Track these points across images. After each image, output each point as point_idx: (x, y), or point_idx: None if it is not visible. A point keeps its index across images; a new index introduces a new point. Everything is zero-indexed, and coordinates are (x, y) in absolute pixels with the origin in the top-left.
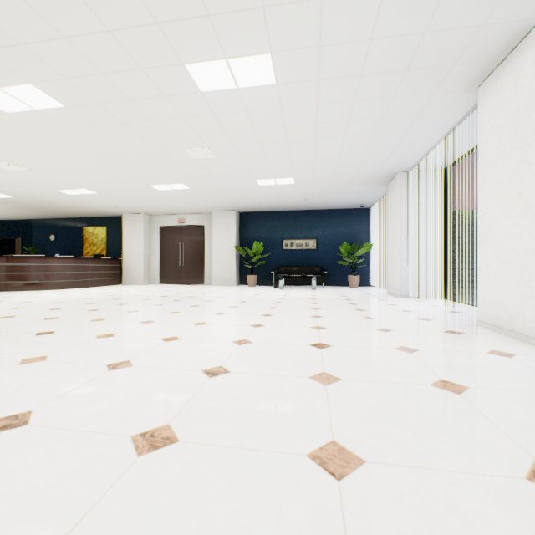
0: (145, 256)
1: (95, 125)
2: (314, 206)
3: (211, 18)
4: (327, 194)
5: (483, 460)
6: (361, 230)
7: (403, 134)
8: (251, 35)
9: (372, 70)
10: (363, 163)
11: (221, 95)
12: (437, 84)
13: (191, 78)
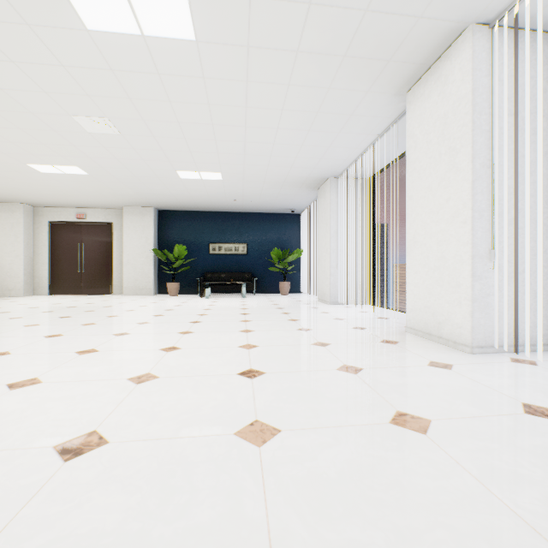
0: (26, 259)
1: None
2: (244, 208)
3: None
4: (258, 195)
5: None
6: (292, 235)
7: (336, 134)
8: None
9: (309, 47)
10: (295, 163)
11: (120, 42)
12: (372, 80)
13: (69, 3)
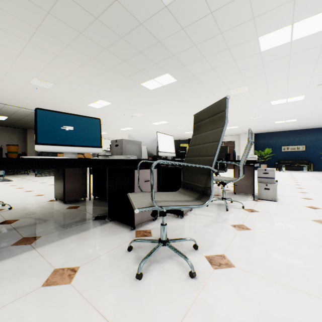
0: None
1: None
2: (303, 128)
3: (287, 94)
4: (315, 122)
5: None
6: None
7: None
8: (299, 94)
9: None
10: None
11: (278, 104)
12: None
13: (270, 103)
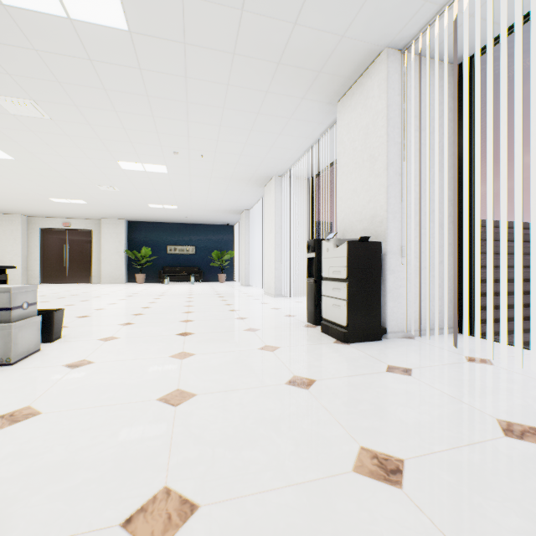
0: (23, 256)
1: (31, 168)
2: (193, 221)
3: (138, 154)
4: (202, 215)
5: (222, 310)
6: (228, 241)
7: (239, 196)
8: (157, 160)
9: (216, 176)
10: (222, 204)
11: (135, 171)
12: (246, 184)
13: (119, 165)
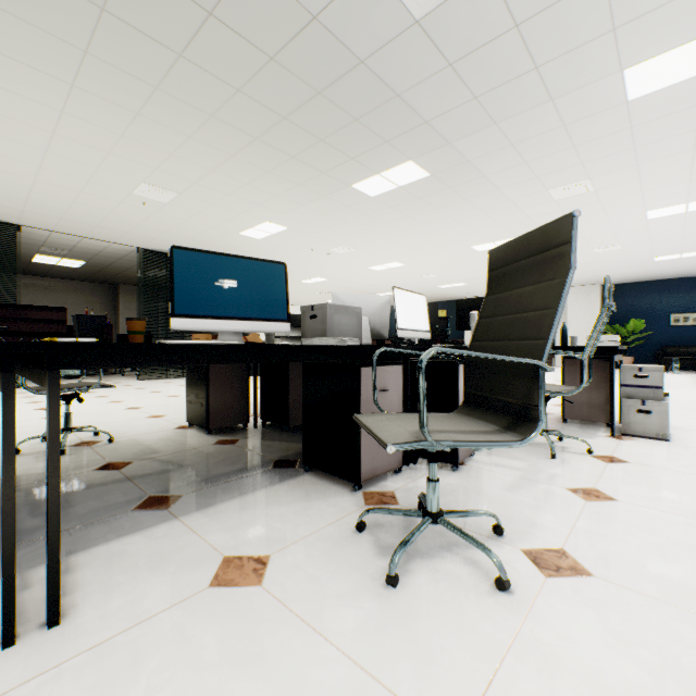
0: None
1: None
2: None
3: (689, 193)
4: None
5: None
6: None
7: None
8: None
9: None
10: None
11: (665, 218)
12: None
13: (645, 216)
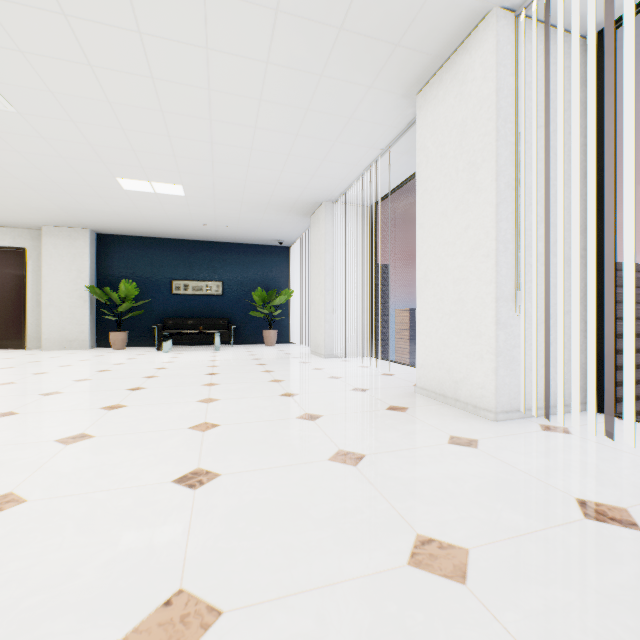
0: None
1: None
2: (219, 237)
3: None
4: (235, 220)
5: None
6: (280, 273)
7: (331, 144)
8: None
9: (294, 6)
10: (281, 179)
11: None
12: (376, 71)
13: None
